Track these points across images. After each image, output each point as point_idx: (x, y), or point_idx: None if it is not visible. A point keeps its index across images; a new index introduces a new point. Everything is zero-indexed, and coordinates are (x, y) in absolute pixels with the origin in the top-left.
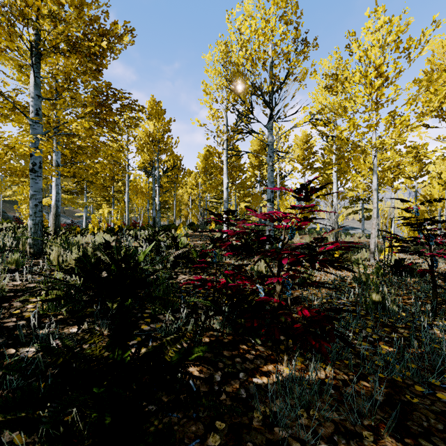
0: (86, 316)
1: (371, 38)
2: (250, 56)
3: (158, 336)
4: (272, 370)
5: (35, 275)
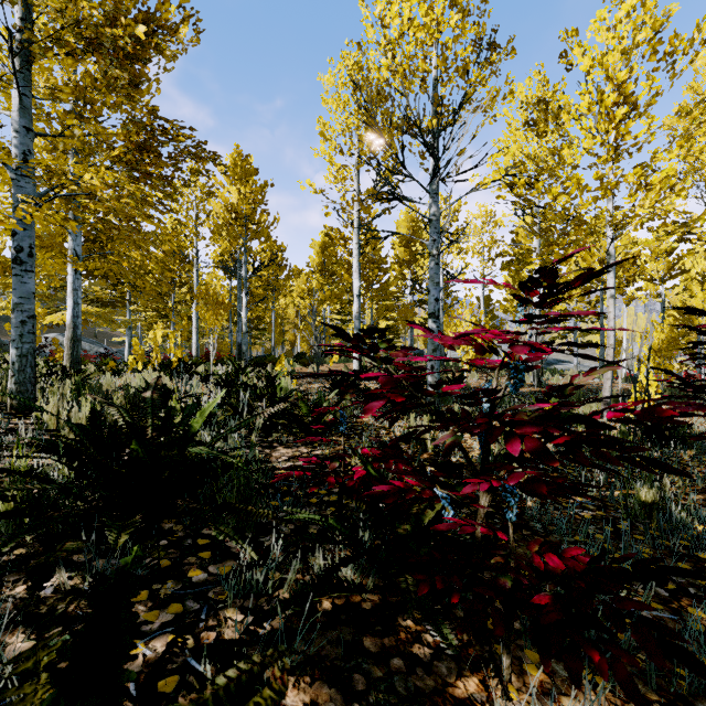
0: (54, 566)
1: (609, 36)
2: (400, 67)
3: (220, 605)
4: (477, 694)
5: (7, 451)
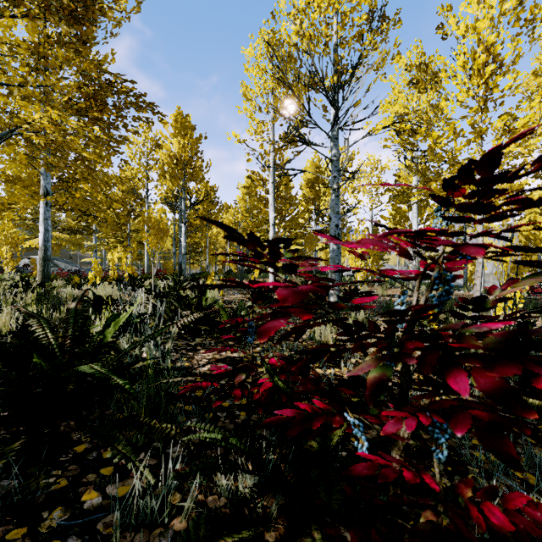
0: None
1: (480, 6)
2: (307, 32)
3: None
4: None
5: None
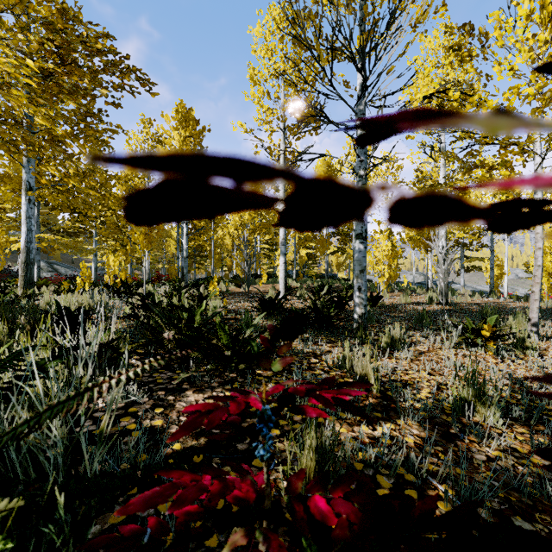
0: None
1: None
2: None
3: None
4: None
5: None
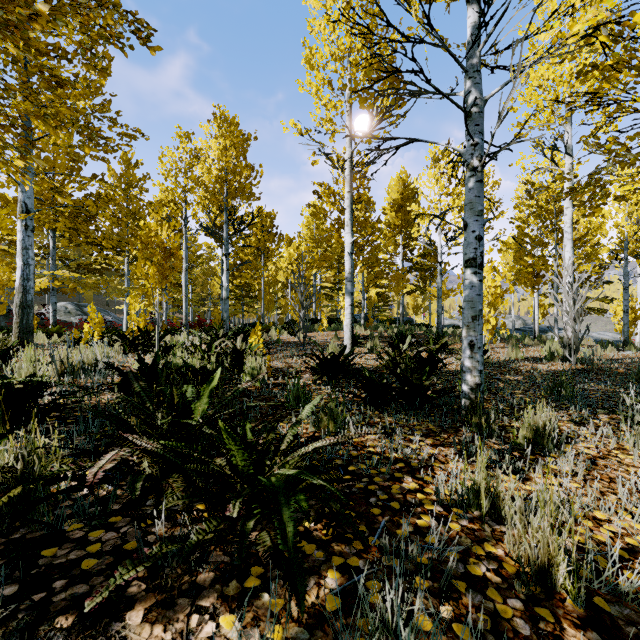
0: None
1: None
2: None
3: None
4: None
5: None
